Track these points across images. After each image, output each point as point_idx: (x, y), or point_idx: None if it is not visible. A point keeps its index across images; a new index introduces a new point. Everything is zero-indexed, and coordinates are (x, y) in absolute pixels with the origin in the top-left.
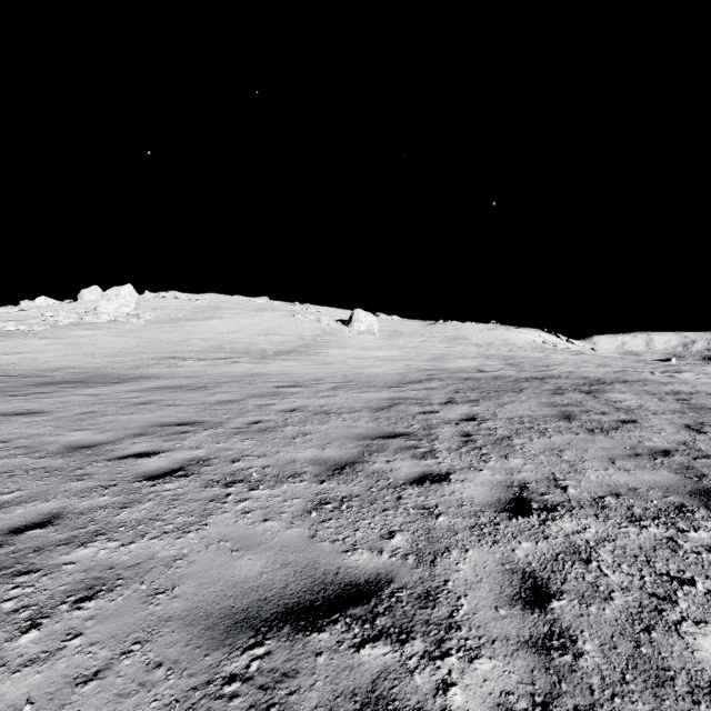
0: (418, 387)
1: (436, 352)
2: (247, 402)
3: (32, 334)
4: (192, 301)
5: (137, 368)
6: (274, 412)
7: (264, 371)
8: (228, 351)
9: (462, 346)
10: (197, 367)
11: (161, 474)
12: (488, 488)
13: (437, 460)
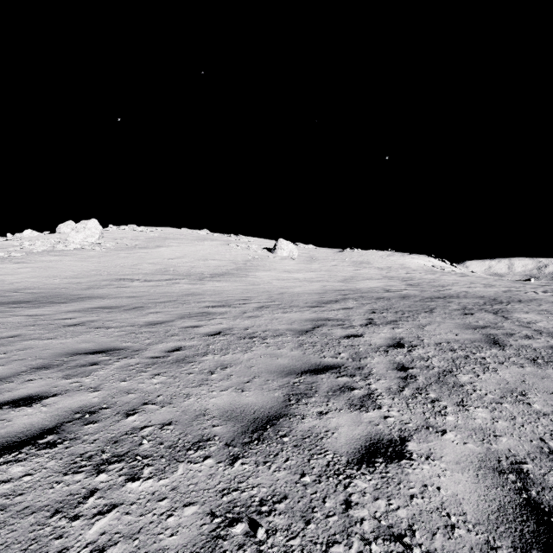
0: (336, 306)
1: (346, 274)
2: (174, 324)
3: (9, 260)
4: (147, 233)
5: (89, 288)
6: (198, 336)
7: (200, 291)
8: (171, 274)
9: (367, 269)
10: (141, 287)
11: (21, 442)
12: (471, 475)
13: (380, 412)
